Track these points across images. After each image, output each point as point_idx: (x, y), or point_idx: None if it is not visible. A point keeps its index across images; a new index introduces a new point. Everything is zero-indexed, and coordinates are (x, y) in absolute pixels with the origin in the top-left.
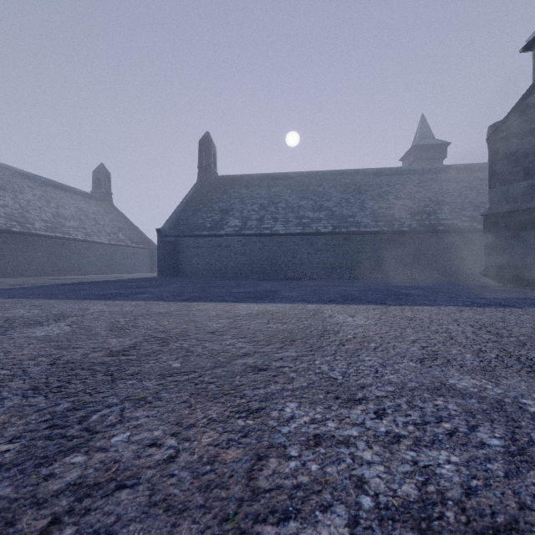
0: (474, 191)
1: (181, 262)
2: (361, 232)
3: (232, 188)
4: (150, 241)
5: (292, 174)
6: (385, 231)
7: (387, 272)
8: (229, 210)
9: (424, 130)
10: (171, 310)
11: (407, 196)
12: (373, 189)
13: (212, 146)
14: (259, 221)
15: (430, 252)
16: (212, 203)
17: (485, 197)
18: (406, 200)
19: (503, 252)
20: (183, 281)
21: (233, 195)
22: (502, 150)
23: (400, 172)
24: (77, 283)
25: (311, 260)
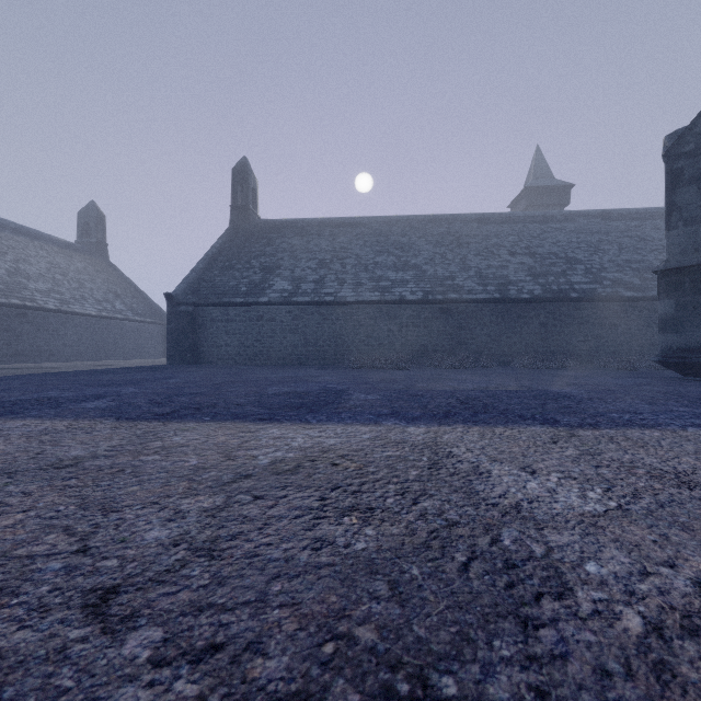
0: (614, 246)
1: (203, 343)
2: (464, 300)
3: (280, 237)
4: (164, 313)
5: (364, 219)
6: (498, 298)
7: (500, 357)
8: (274, 267)
9: (540, 168)
10: (97, 451)
11: (525, 250)
12: (477, 241)
13: (251, 178)
14: (318, 283)
15: (559, 329)
16: (250, 258)
17: (630, 254)
18: (524, 256)
19: (690, 328)
20: (198, 371)
21: (281, 246)
22: (688, 172)
23: (514, 219)
24: (16, 377)
25: (393, 340)
